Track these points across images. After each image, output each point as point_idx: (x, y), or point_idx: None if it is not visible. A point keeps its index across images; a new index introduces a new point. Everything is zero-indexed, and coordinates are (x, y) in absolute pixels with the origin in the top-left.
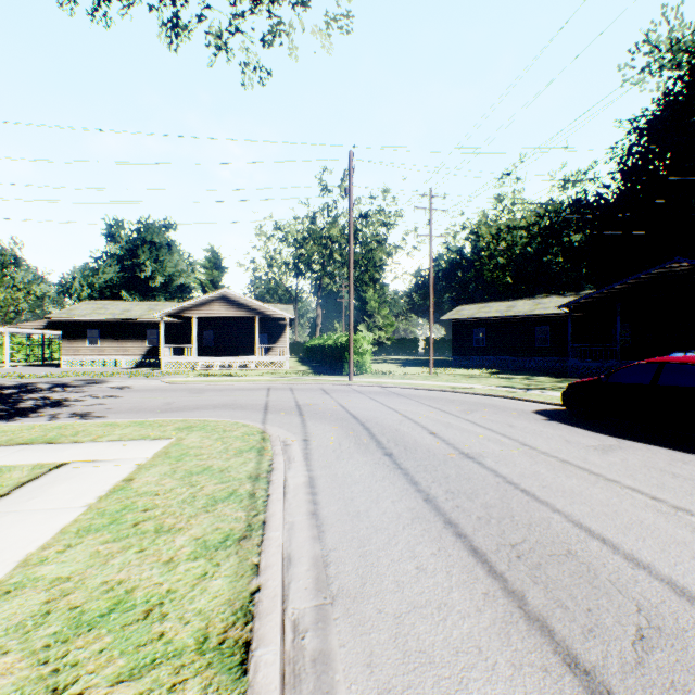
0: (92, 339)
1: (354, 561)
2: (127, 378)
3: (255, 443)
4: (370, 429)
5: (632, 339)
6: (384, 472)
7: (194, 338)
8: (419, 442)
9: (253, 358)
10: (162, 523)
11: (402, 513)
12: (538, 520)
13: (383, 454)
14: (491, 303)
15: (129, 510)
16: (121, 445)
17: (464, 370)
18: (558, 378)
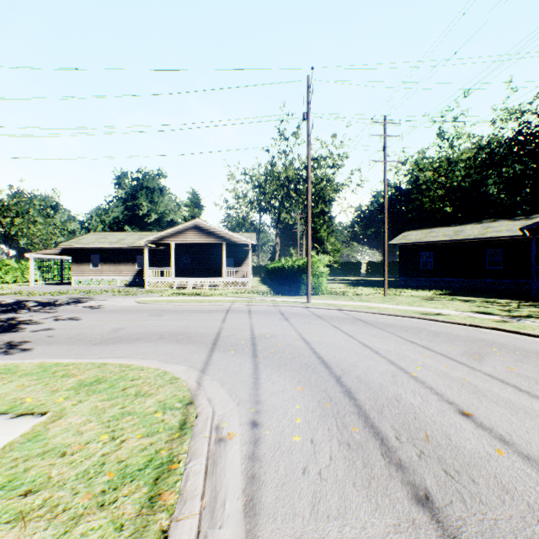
0: (97, 263)
1: None
2: (110, 296)
3: (163, 442)
4: (355, 395)
5: None
6: None
7: (172, 261)
8: (460, 446)
9: (221, 279)
10: None
11: None
12: None
13: (411, 497)
14: (436, 228)
15: None
16: None
17: (414, 291)
18: (525, 301)
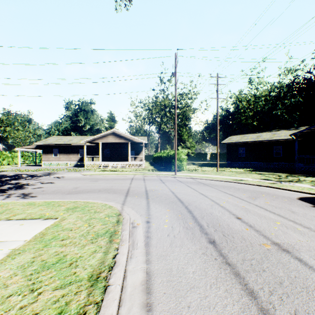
0: (56, 153)
1: None
2: (66, 172)
3: (110, 226)
4: (192, 212)
5: None
6: (215, 270)
7: (100, 152)
8: (232, 227)
9: (127, 162)
10: None
11: None
12: None
13: (208, 241)
14: (247, 134)
15: None
16: (19, 224)
17: (234, 169)
18: (291, 174)
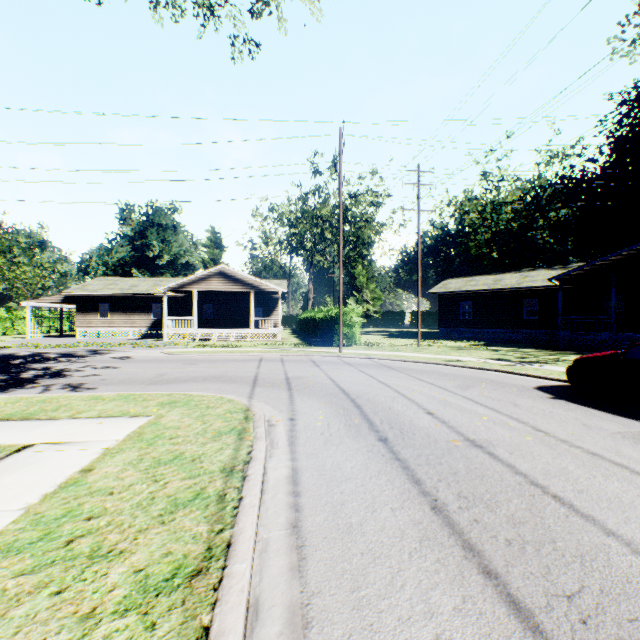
0: (104, 312)
1: (345, 619)
2: (131, 348)
3: (237, 423)
4: (361, 407)
5: (625, 311)
6: (380, 465)
7: (194, 311)
8: (416, 424)
9: (248, 330)
10: (101, 542)
11: (406, 529)
12: (590, 550)
13: (377, 439)
14: (477, 277)
15: (70, 518)
16: (96, 423)
17: (451, 342)
18: (549, 350)
